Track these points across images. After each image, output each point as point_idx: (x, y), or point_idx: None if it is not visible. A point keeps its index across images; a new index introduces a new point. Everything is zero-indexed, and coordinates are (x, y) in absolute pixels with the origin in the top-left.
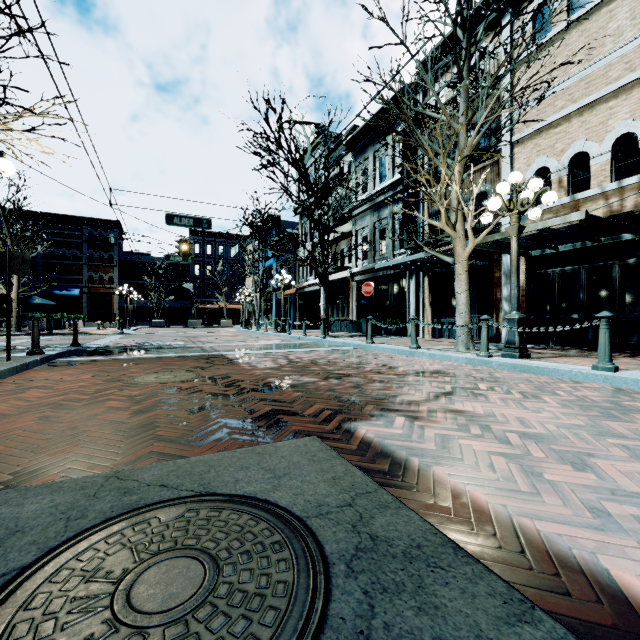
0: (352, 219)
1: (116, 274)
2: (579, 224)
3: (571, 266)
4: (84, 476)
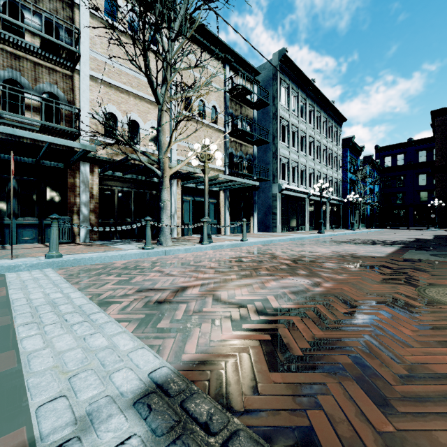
0: None
1: None
2: (139, 164)
3: (127, 188)
4: None
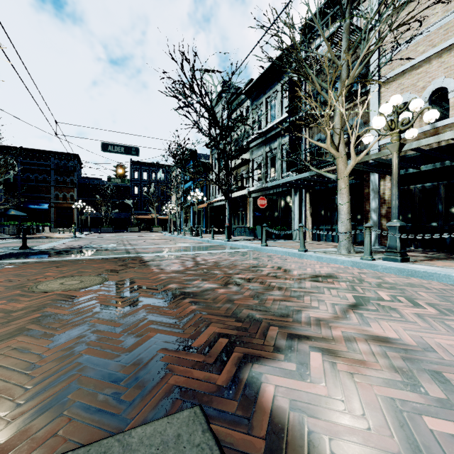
0: (249, 150)
1: (75, 193)
2: (439, 147)
3: (431, 183)
4: None
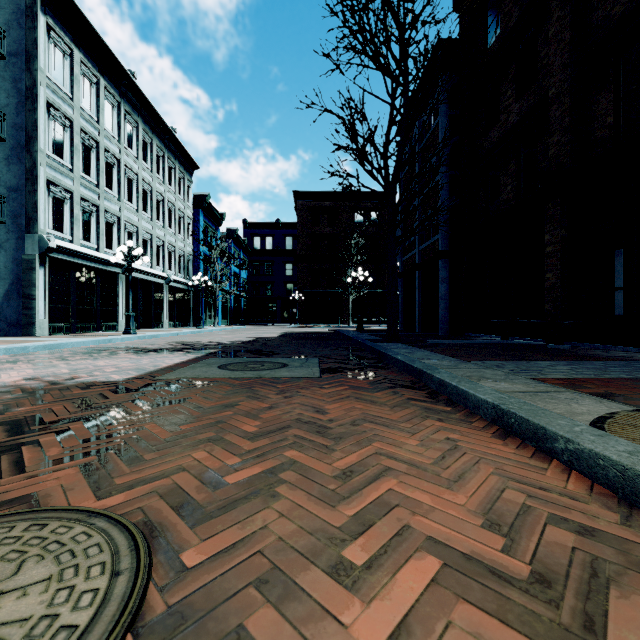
0: None
1: None
2: None
3: None
4: (273, 377)
